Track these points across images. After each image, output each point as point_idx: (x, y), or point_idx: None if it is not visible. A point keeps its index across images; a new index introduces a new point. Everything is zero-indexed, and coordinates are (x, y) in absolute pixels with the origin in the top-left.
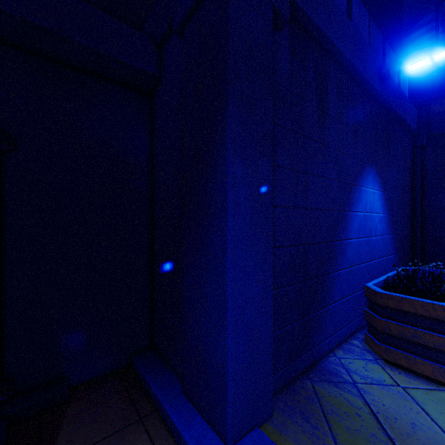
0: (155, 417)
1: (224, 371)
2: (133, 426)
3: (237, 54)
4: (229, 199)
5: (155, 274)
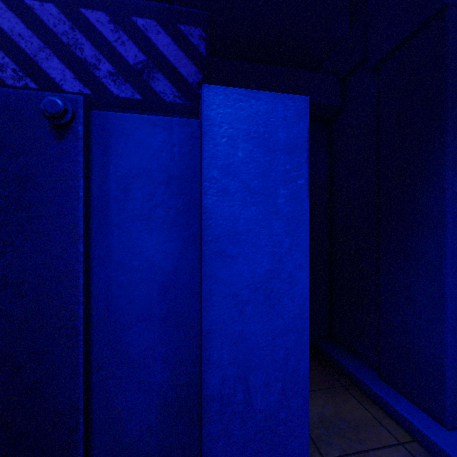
0: (355, 389)
1: (441, 362)
2: (339, 389)
3: (455, 82)
4: (448, 211)
5: (335, 275)
